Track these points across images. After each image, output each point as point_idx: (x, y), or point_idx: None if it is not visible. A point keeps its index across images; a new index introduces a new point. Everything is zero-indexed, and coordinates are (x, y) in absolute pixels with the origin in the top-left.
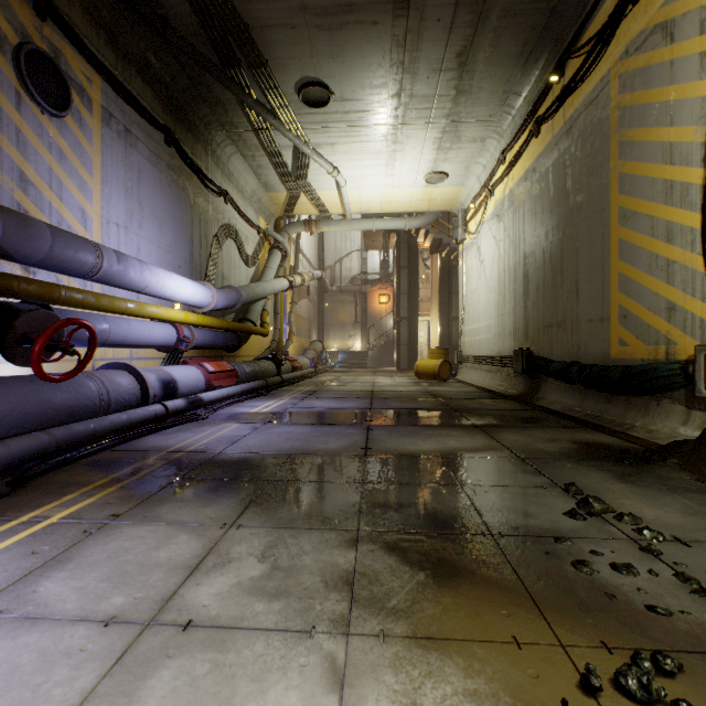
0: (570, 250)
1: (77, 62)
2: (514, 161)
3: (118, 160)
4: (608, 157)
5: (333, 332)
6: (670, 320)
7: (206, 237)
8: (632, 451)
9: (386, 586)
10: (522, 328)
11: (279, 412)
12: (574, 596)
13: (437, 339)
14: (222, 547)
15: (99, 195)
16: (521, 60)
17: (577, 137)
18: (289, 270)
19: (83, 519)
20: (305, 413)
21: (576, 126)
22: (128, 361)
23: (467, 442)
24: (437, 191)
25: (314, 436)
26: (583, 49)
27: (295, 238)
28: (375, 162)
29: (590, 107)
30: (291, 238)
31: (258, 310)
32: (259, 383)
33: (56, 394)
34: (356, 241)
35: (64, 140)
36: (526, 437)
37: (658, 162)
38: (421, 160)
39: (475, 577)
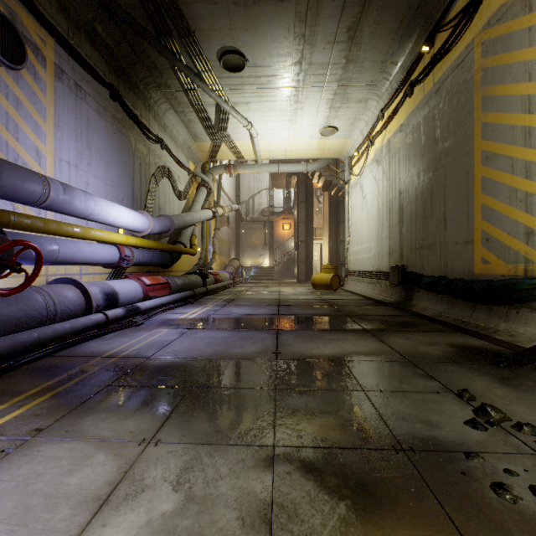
0: (439, 187)
1: (32, 24)
2: (391, 117)
3: (69, 109)
4: (472, 110)
5: (247, 252)
6: (528, 243)
7: (146, 176)
8: (503, 354)
9: (307, 524)
10: (397, 249)
11: (203, 318)
12: (507, 535)
13: (327, 257)
14: (137, 470)
15: (52, 138)
16: (398, 34)
17: (445, 95)
18: (213, 204)
19: (4, 434)
20: (224, 319)
21: (444, 86)
22: (78, 276)
23: (362, 346)
24: (329, 142)
25: (232, 340)
26: (450, 23)
27: (217, 179)
28: (281, 118)
29: (456, 70)
30: (215, 179)
31: (188, 235)
32: (188, 293)
33: (4, 307)
34: (265, 181)
35: (20, 90)
36: (410, 340)
37: (517, 112)
38: (317, 117)
39: (398, 509)
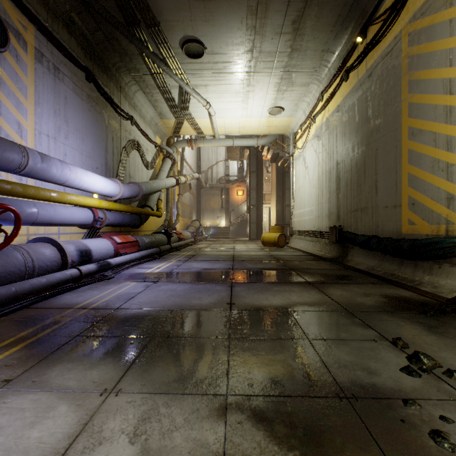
0: (371, 158)
1: (14, 12)
2: (330, 99)
3: (48, 88)
4: (400, 92)
5: (207, 214)
6: (449, 206)
7: (117, 148)
8: (428, 304)
9: None
10: (335, 212)
11: (167, 272)
12: None
13: (275, 219)
14: (96, 422)
15: (33, 113)
16: (336, 27)
17: (376, 79)
18: (177, 173)
19: None
20: (185, 272)
21: (375, 72)
22: (56, 235)
23: (305, 297)
24: (276, 120)
25: (192, 292)
26: (380, 17)
27: (181, 151)
28: (235, 99)
29: (386, 58)
30: (178, 151)
31: (155, 199)
32: (154, 250)
33: None
34: (222, 154)
35: (3, 70)
36: (348, 292)
37: (439, 93)
38: (266, 98)
39: None
